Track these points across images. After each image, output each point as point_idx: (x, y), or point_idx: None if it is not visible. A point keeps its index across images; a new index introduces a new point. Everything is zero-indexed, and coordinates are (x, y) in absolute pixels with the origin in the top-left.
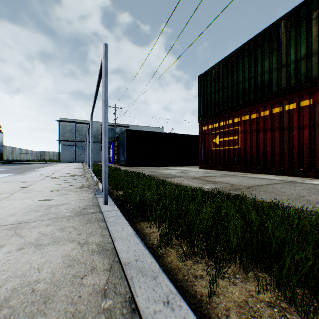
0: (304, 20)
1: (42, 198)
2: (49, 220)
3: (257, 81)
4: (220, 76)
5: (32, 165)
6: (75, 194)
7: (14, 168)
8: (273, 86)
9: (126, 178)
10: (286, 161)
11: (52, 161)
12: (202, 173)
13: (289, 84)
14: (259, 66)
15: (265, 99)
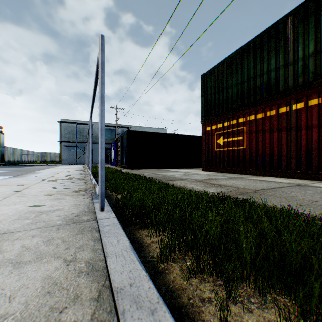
0: (313, 15)
1: (34, 203)
2: (37, 229)
3: (263, 80)
4: (224, 75)
5: (32, 167)
6: (70, 198)
7: (14, 169)
8: (280, 85)
9: (126, 181)
10: (294, 163)
11: (53, 162)
12: (205, 175)
13: (297, 82)
14: (265, 64)
15: (272, 98)
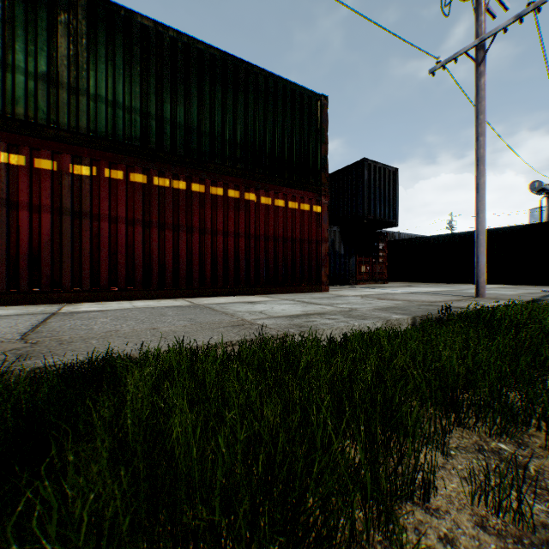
0: (47, 10)
1: None
2: None
3: None
4: None
5: None
6: None
7: None
8: None
9: None
10: (7, 274)
11: None
12: None
13: (14, 111)
14: None
15: None
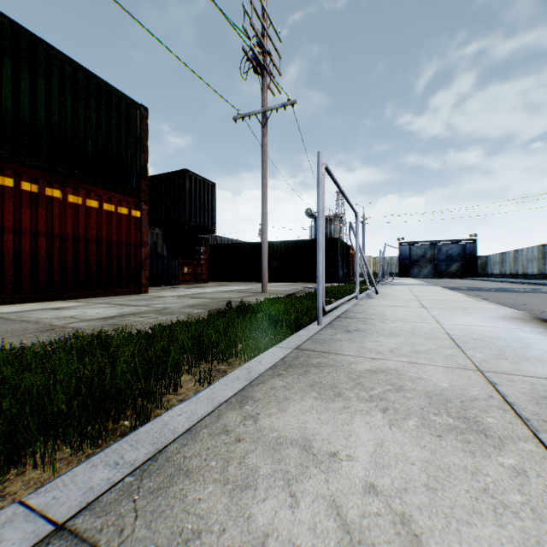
0: None
1: None
2: None
3: None
4: None
5: None
6: None
7: None
8: None
9: None
10: None
11: None
12: None
13: None
14: None
15: None
